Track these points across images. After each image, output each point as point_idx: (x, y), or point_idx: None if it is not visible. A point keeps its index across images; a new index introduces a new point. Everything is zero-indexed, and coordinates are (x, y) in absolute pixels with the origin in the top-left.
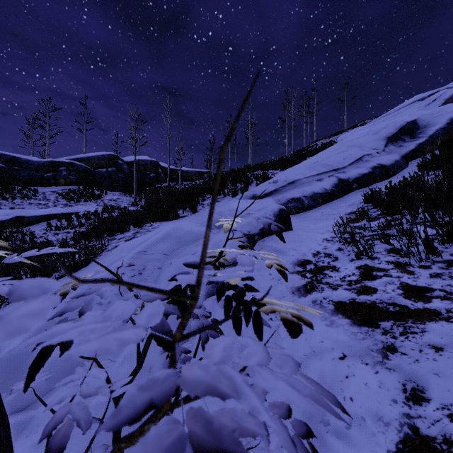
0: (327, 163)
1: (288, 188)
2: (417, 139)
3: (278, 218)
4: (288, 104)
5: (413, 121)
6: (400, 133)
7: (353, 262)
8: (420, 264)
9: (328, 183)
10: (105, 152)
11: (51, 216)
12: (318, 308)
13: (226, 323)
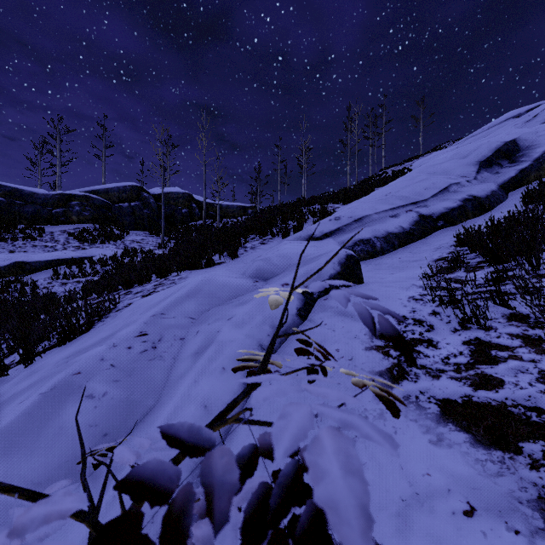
0: (403, 195)
1: (354, 227)
2: (518, 164)
3: (345, 267)
4: (351, 123)
5: (512, 141)
6: (496, 156)
7: (457, 334)
8: None
9: (406, 220)
10: (127, 183)
11: (59, 262)
12: (413, 409)
13: None
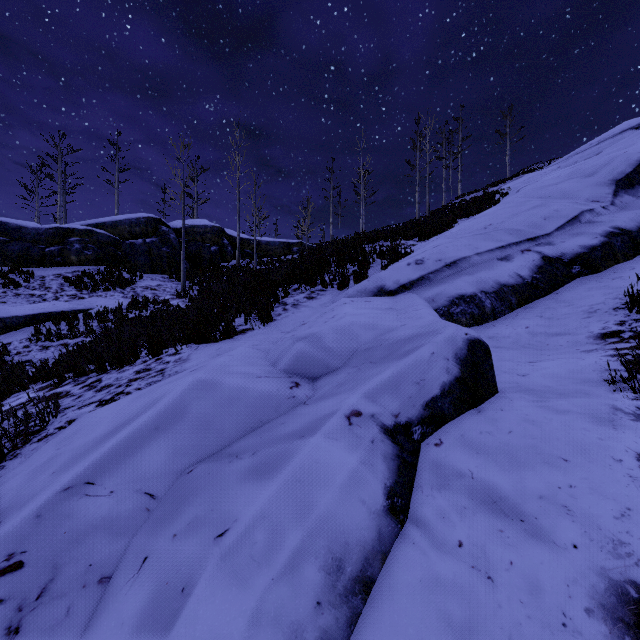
0: (513, 227)
1: (446, 274)
2: None
3: (467, 366)
4: (420, 139)
5: None
6: (639, 173)
7: None
8: None
9: (524, 265)
10: (142, 214)
11: (43, 317)
12: None
13: None
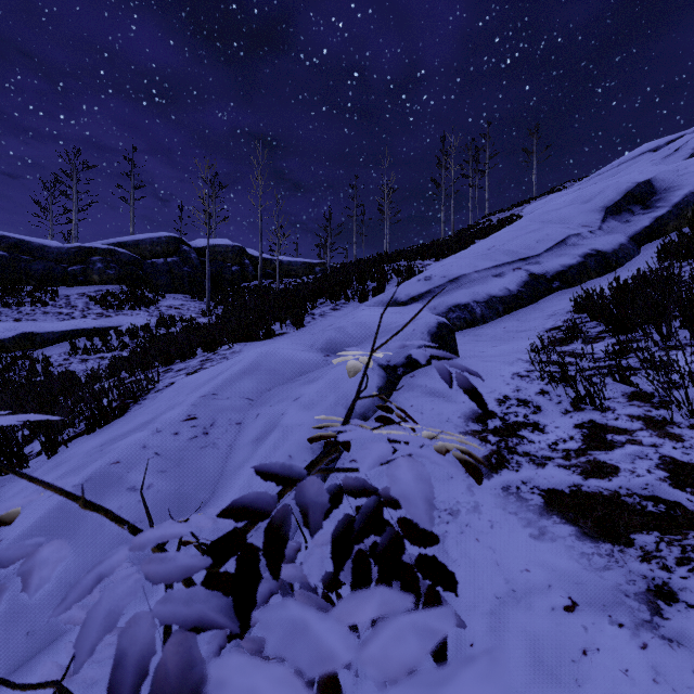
0: (510, 249)
1: (448, 289)
2: (653, 211)
3: (436, 338)
4: (445, 158)
5: (646, 181)
6: (627, 201)
7: (569, 416)
8: (691, 422)
9: (513, 281)
10: (163, 233)
11: (77, 333)
12: (513, 501)
13: None
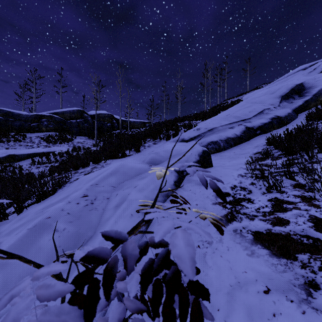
0: (237, 115)
1: (208, 134)
2: (304, 97)
3: (202, 157)
4: (206, 73)
5: (300, 84)
6: (291, 93)
7: (265, 195)
8: None
9: (238, 130)
10: (75, 108)
11: (35, 154)
12: (238, 237)
13: (160, 249)
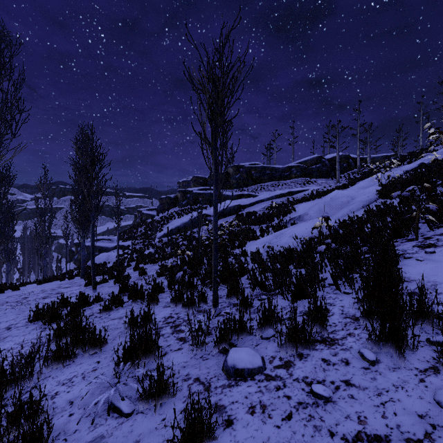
0: None
1: (442, 155)
2: None
3: (419, 165)
4: None
5: None
6: None
7: None
8: None
9: None
10: (314, 155)
11: (300, 191)
12: None
13: None
